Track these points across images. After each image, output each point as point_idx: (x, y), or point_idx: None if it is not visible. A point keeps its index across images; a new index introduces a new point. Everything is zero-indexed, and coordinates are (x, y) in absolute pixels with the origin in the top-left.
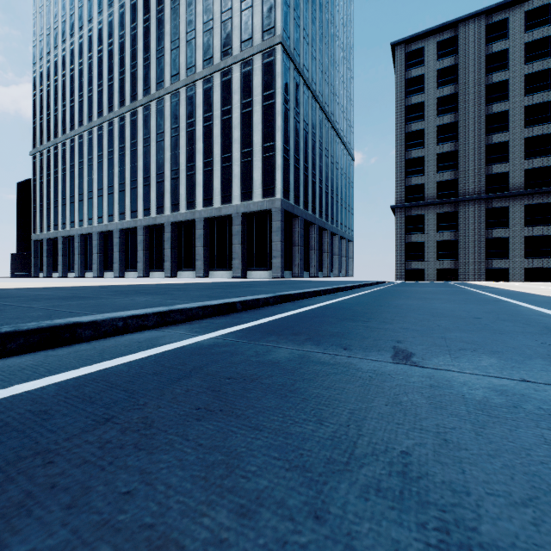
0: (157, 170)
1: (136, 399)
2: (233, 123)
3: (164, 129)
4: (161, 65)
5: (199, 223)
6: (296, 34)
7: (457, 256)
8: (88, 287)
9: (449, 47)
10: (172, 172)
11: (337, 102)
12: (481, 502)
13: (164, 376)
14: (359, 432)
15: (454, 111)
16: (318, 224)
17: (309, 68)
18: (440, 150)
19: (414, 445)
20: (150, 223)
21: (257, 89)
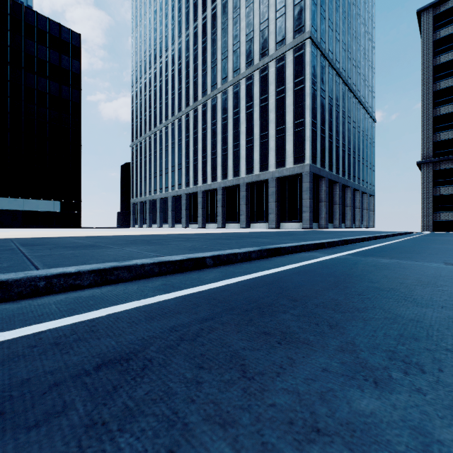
0: (212, 150)
1: (350, 266)
2: (269, 108)
3: (216, 119)
4: (214, 72)
5: (242, 187)
6: (322, 26)
7: None
8: (201, 234)
9: None
10: (222, 150)
11: (358, 73)
12: None
13: (346, 263)
14: (440, 274)
15: None
16: (341, 182)
17: (333, 50)
18: None
19: None
20: (206, 188)
21: (289, 78)
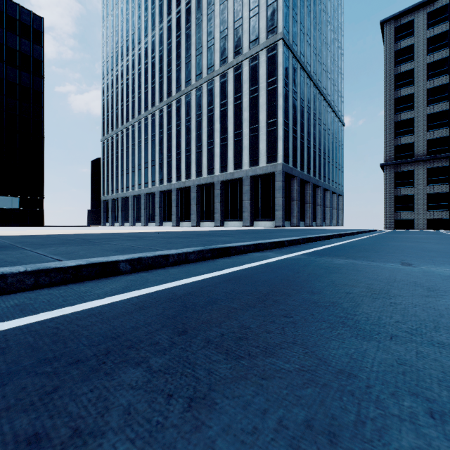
0: (186, 147)
1: (298, 269)
2: (243, 106)
3: (190, 116)
4: (189, 68)
5: (217, 185)
6: (294, 29)
7: (448, 207)
8: (165, 232)
9: (440, 16)
10: (197, 147)
11: (328, 78)
12: (441, 287)
13: (296, 265)
14: (395, 278)
15: (445, 74)
16: (312, 182)
17: (305, 54)
18: (430, 110)
19: (417, 280)
20: (180, 186)
21: (263, 78)
